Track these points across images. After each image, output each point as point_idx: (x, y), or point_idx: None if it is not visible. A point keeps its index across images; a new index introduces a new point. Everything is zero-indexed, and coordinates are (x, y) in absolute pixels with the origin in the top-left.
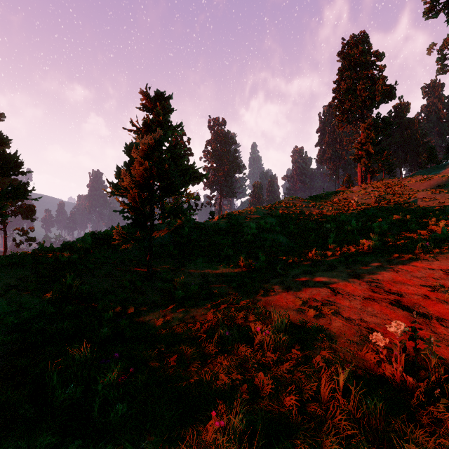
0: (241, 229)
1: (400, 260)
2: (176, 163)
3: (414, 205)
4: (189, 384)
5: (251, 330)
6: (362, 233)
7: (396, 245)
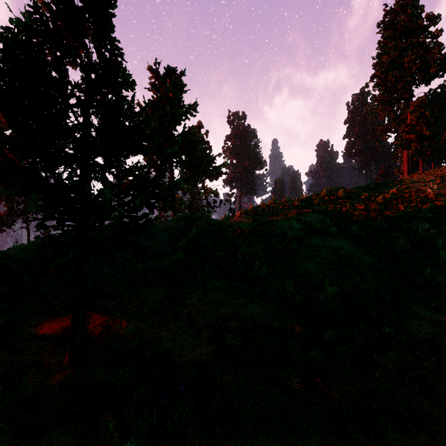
0: (275, 230)
1: None
2: (190, 151)
3: None
4: None
5: None
6: None
7: None
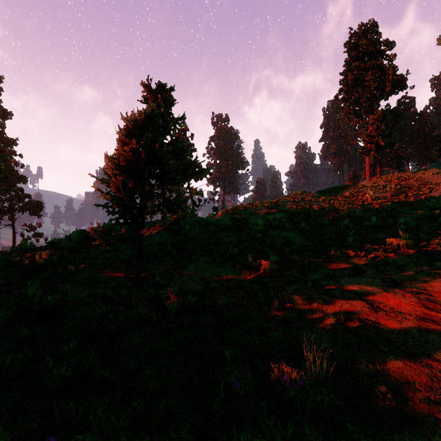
0: (247, 225)
1: None
2: (178, 157)
3: (436, 198)
4: None
5: (270, 370)
6: (384, 229)
7: (431, 245)
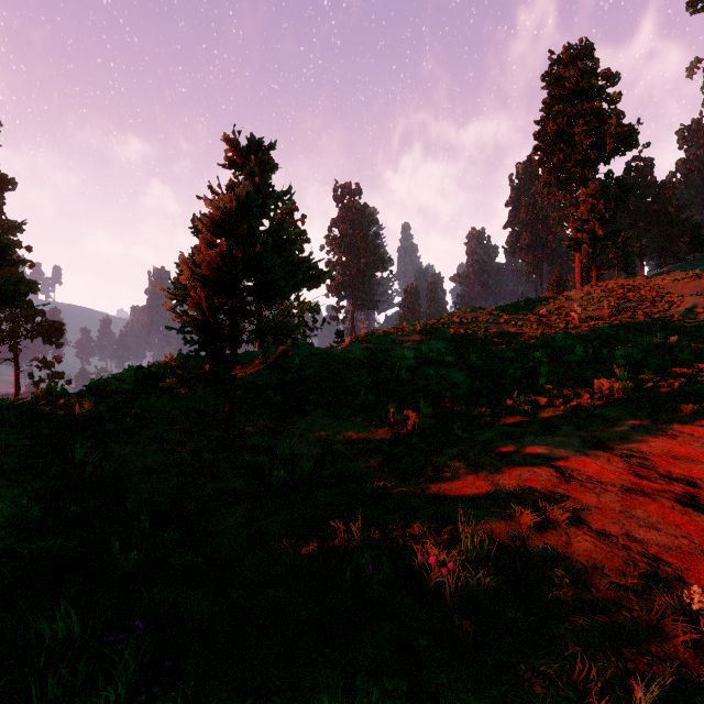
0: (389, 360)
1: (674, 415)
2: (282, 252)
3: (678, 319)
4: (289, 696)
5: (415, 556)
6: (594, 366)
7: (660, 388)
